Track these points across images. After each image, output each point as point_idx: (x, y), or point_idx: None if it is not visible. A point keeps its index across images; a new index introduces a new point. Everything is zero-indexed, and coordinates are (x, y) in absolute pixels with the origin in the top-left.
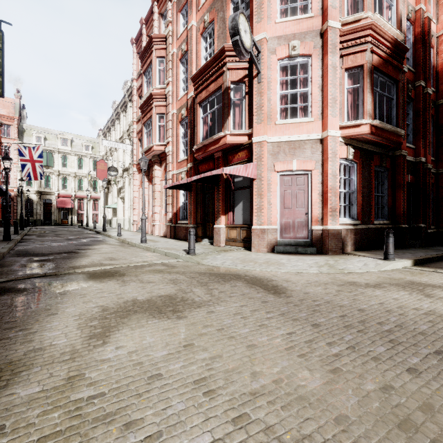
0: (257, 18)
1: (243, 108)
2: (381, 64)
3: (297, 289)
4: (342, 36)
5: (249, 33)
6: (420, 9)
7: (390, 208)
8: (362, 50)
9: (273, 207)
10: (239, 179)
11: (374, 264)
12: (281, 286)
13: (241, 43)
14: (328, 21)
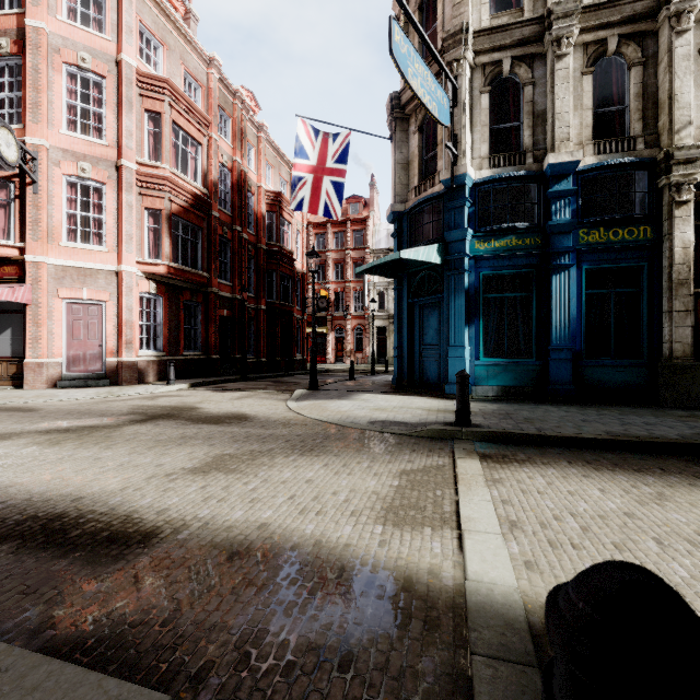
0: (33, 117)
1: (13, 213)
2: (181, 212)
3: (53, 408)
4: (142, 176)
5: (16, 145)
6: (236, 161)
7: (203, 340)
8: (161, 197)
9: (56, 337)
10: (5, 299)
11: (153, 389)
12: (38, 408)
13: (1, 158)
14: (123, 160)
